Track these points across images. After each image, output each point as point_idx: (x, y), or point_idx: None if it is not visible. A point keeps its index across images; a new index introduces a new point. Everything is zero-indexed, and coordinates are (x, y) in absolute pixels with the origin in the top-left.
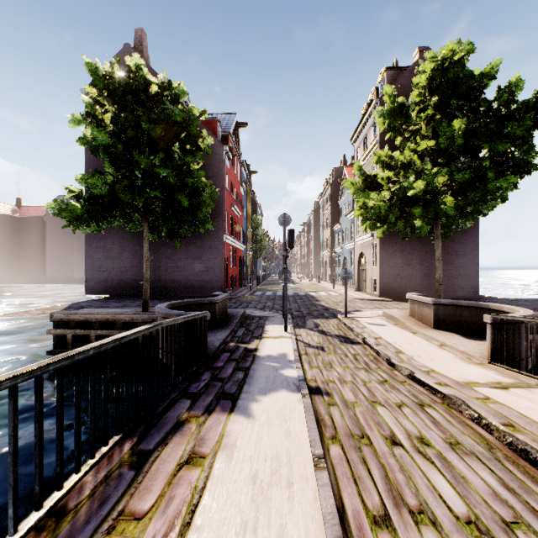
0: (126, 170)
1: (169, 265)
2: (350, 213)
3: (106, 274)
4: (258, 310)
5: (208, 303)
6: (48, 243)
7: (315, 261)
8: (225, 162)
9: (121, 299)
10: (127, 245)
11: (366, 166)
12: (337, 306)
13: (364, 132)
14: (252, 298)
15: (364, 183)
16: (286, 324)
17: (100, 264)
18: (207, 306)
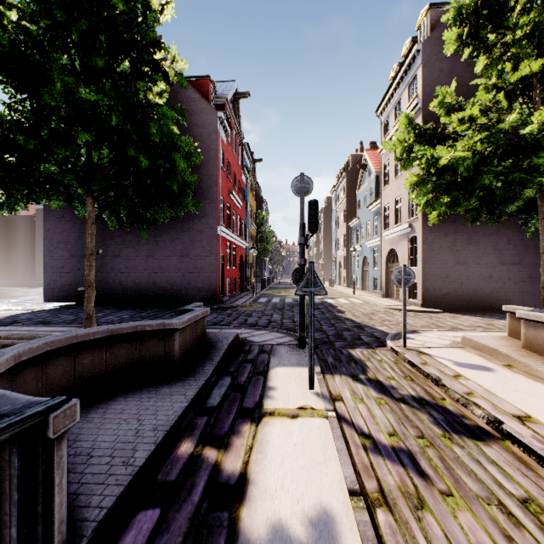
0: (28, 94)
1: (148, 264)
2: (372, 204)
3: (69, 276)
4: (260, 330)
5: (158, 331)
6: (37, 243)
7: (326, 263)
8: (220, 133)
9: (83, 309)
10: (96, 239)
11: None
12: (372, 321)
13: (396, 97)
14: (254, 308)
15: (418, 140)
16: (311, 374)
17: (62, 263)
18: (156, 336)
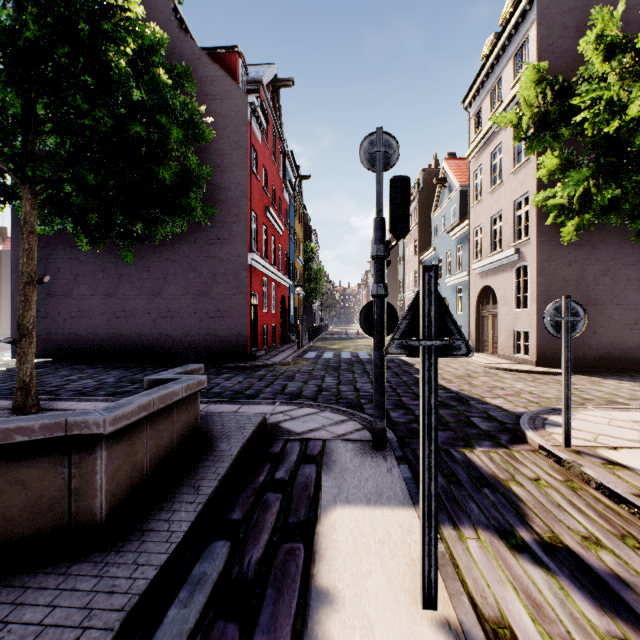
0: None
1: (153, 306)
2: (454, 229)
3: (47, 322)
4: (304, 407)
5: (51, 441)
6: None
7: None
8: (251, 125)
9: (58, 368)
10: (82, 271)
11: (499, 133)
12: (476, 389)
13: (493, 77)
14: (298, 367)
15: (558, 101)
16: (429, 567)
17: (37, 305)
18: (47, 453)
